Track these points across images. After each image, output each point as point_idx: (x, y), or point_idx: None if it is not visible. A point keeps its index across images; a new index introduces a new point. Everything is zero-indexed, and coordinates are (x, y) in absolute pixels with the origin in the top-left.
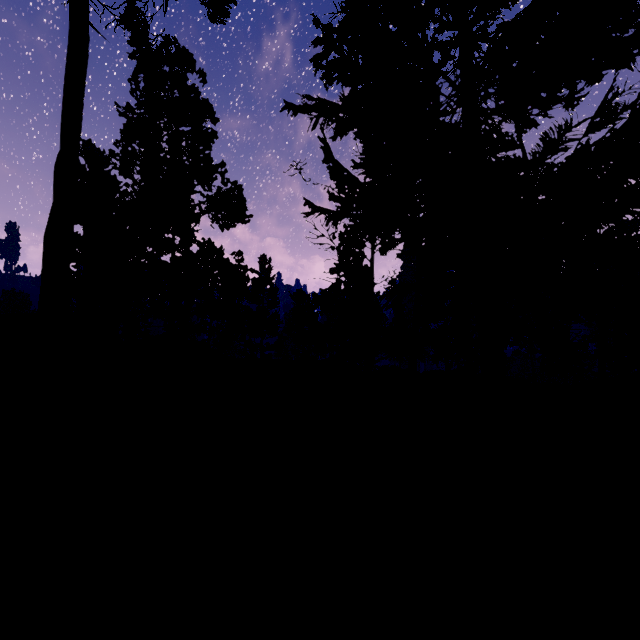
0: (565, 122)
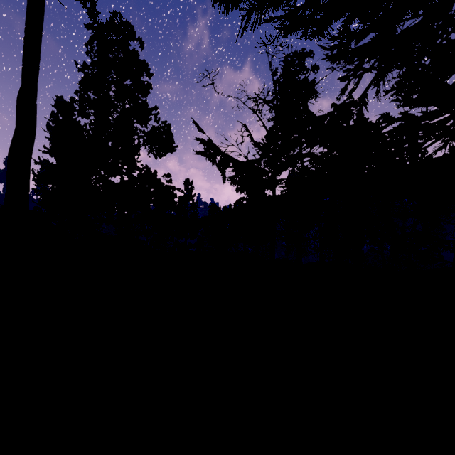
0: None
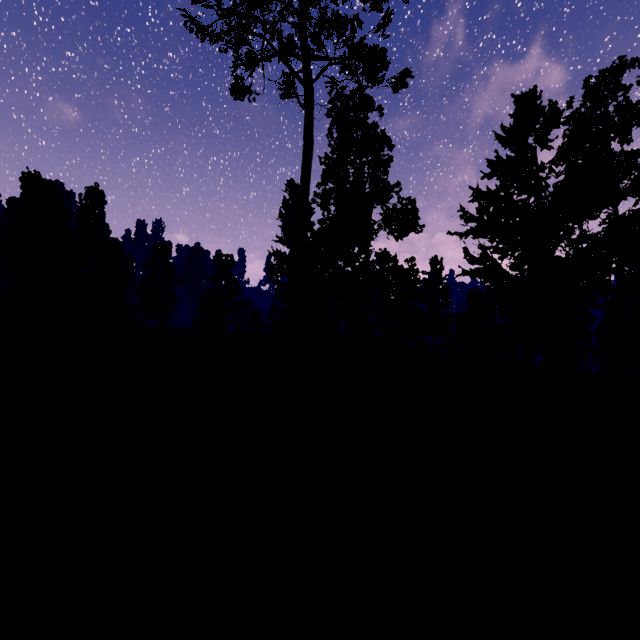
0: (509, 278)
